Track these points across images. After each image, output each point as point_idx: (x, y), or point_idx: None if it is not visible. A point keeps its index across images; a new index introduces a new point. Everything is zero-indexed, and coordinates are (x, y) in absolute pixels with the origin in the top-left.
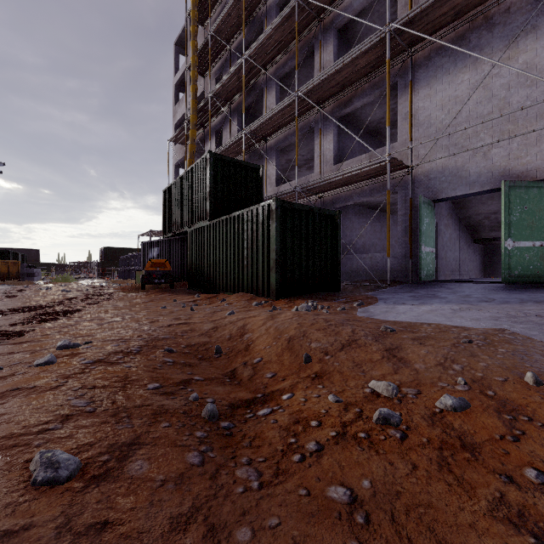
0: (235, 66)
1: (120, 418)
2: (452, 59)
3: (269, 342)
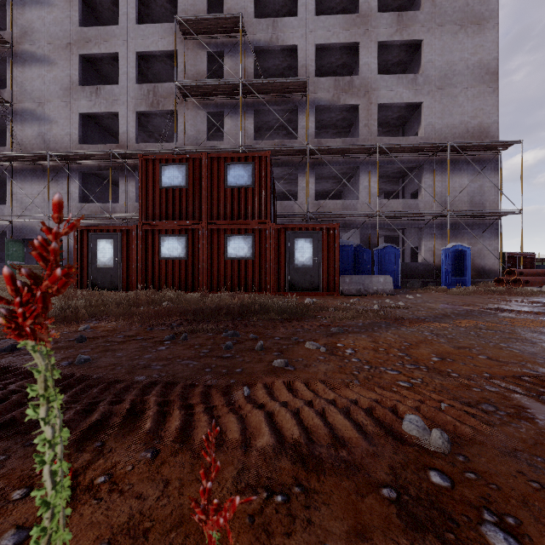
0: None
1: None
2: (31, 176)
3: None
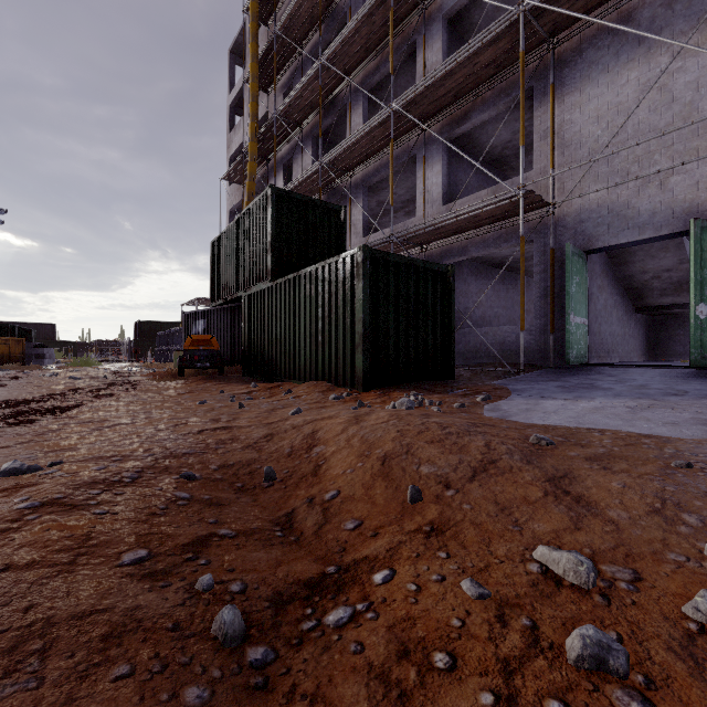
0: (307, 75)
1: (21, 658)
2: (613, 51)
3: (352, 463)
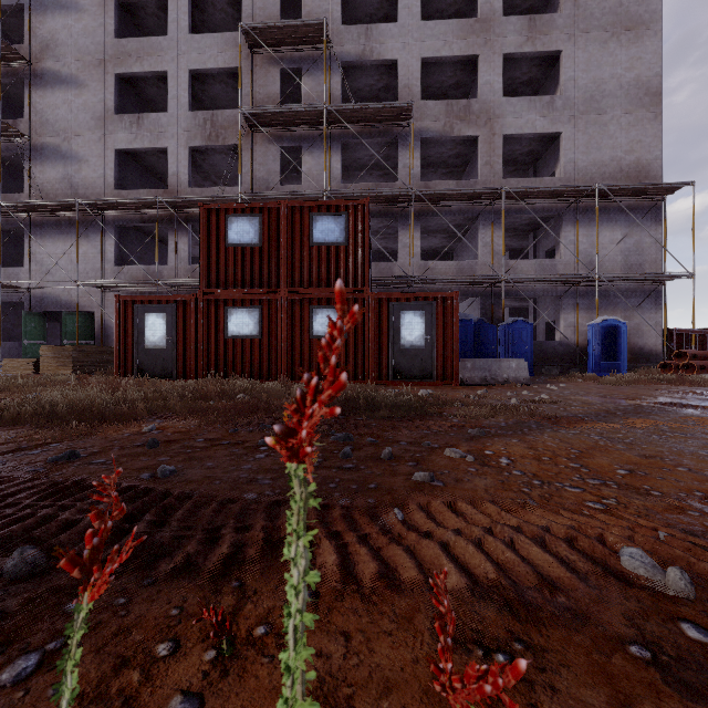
0: None
1: None
2: (55, 231)
3: None
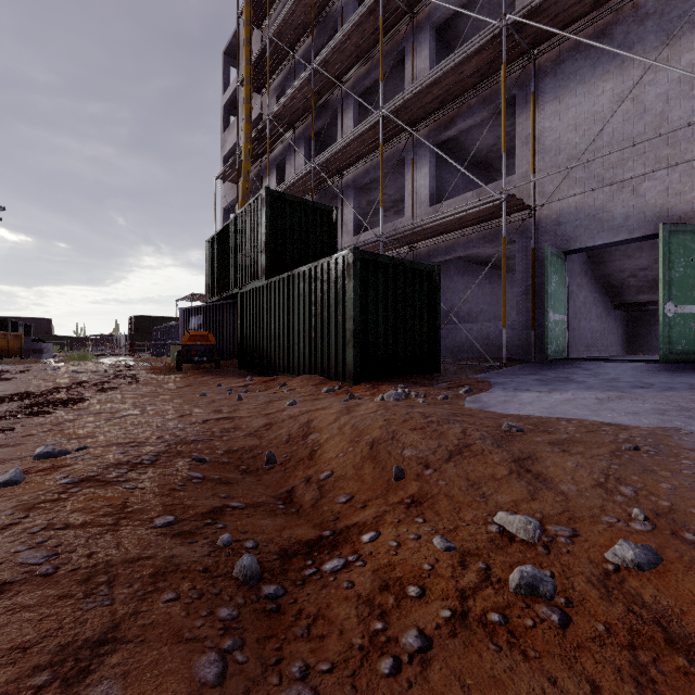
0: (300, 79)
1: (94, 586)
2: (590, 63)
3: (344, 448)
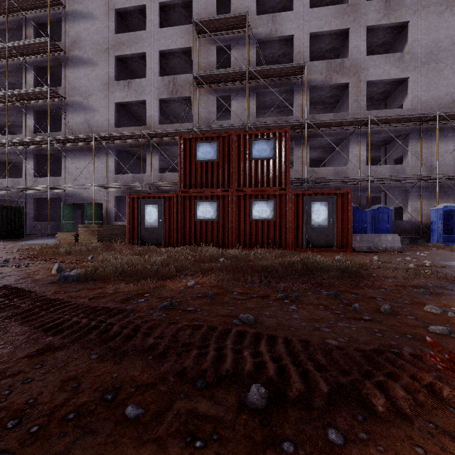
0: None
1: None
2: (79, 154)
3: None
